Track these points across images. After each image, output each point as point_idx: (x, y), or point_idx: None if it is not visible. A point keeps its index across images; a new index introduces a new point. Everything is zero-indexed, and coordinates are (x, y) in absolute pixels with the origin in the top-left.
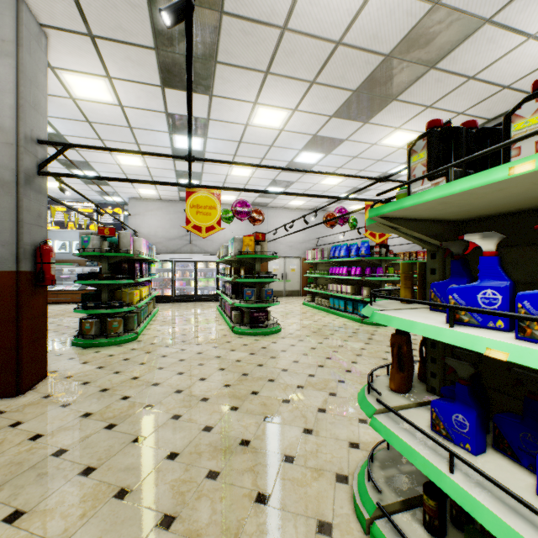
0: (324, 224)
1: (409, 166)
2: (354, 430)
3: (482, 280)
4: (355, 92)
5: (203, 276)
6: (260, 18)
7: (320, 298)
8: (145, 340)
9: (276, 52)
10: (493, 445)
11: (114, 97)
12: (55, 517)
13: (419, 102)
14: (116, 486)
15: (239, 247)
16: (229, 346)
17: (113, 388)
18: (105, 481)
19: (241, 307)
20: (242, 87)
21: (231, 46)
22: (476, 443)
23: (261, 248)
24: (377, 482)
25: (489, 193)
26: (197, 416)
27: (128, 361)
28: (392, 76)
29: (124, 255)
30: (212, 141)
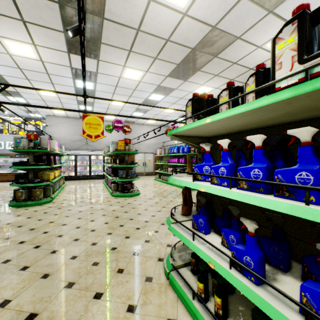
0: (166, 134)
1: (186, 112)
2: (170, 239)
3: (205, 162)
4: (178, 65)
5: (95, 164)
6: (125, 23)
7: (164, 176)
8: (57, 202)
9: (135, 41)
10: (214, 230)
11: (37, 56)
12: (7, 289)
13: (211, 72)
14: (42, 273)
15: (116, 147)
16: (109, 203)
17: (38, 228)
18: (35, 271)
19: (117, 181)
20: (116, 57)
21: (109, 35)
22: (206, 229)
23: (129, 147)
24: (175, 257)
25: (205, 128)
26: (88, 238)
27: (46, 214)
28: (197, 59)
29: (44, 151)
30: (99, 85)
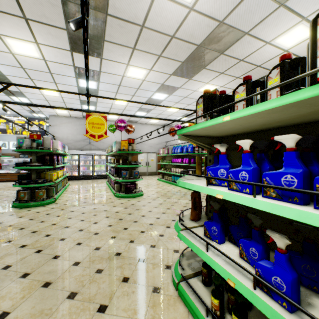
0: (169, 134)
1: (196, 110)
2: (177, 244)
3: (220, 165)
4: (183, 63)
5: (98, 163)
6: (129, 20)
7: (167, 176)
8: (60, 203)
9: (139, 38)
10: (228, 239)
11: (40, 55)
12: (5, 300)
13: (217, 70)
14: (43, 281)
15: (119, 147)
16: (112, 204)
17: (40, 230)
18: (36, 279)
19: (120, 181)
20: (120, 55)
21: (113, 32)
22: (220, 239)
23: (132, 147)
24: (183, 266)
25: (221, 127)
26: (91, 242)
27: (49, 215)
28: (202, 56)
29: (47, 151)
30: (102, 84)
